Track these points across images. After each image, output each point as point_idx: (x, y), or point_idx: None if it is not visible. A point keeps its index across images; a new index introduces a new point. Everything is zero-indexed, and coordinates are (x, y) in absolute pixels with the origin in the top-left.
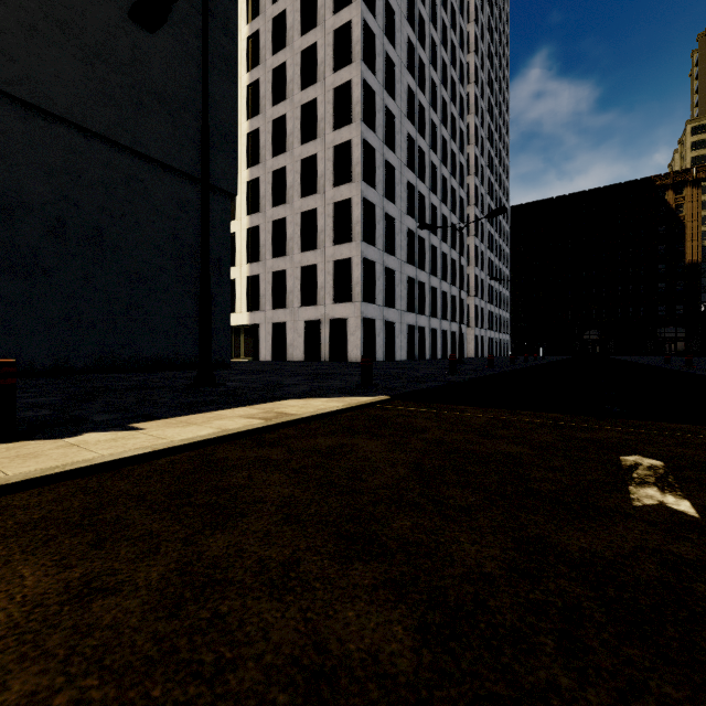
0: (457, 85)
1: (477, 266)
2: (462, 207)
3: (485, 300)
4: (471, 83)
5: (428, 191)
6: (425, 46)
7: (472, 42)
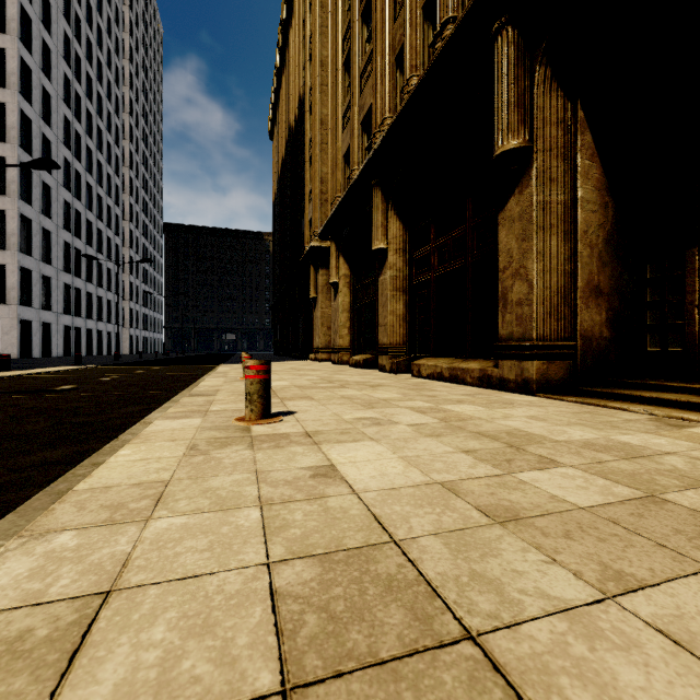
0: (113, 116)
1: (132, 274)
2: (118, 223)
3: (141, 304)
4: (127, 113)
5: (85, 208)
6: (81, 81)
7: (128, 78)
